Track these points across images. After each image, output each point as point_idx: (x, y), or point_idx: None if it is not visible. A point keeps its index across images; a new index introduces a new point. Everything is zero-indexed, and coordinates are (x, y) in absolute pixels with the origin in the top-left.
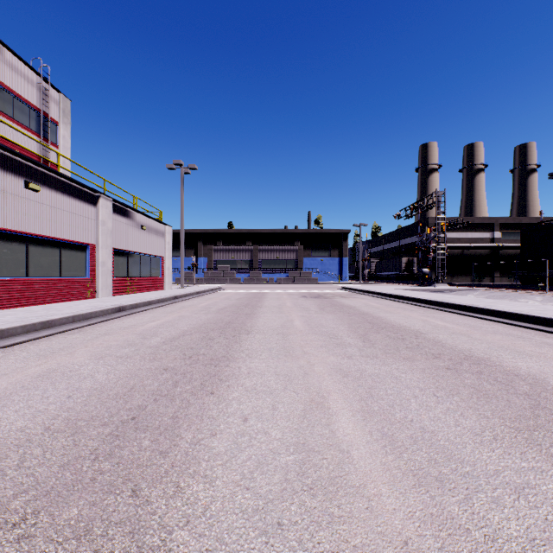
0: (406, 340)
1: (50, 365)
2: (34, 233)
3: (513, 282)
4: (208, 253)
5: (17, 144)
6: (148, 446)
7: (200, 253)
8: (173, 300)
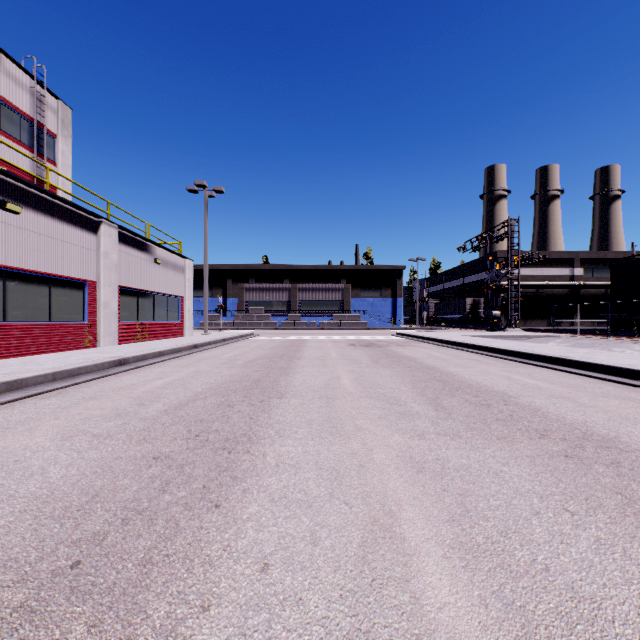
0: (493, 408)
1: None
2: (13, 266)
3: (597, 327)
4: (239, 293)
5: None
6: None
7: (230, 293)
8: (192, 349)
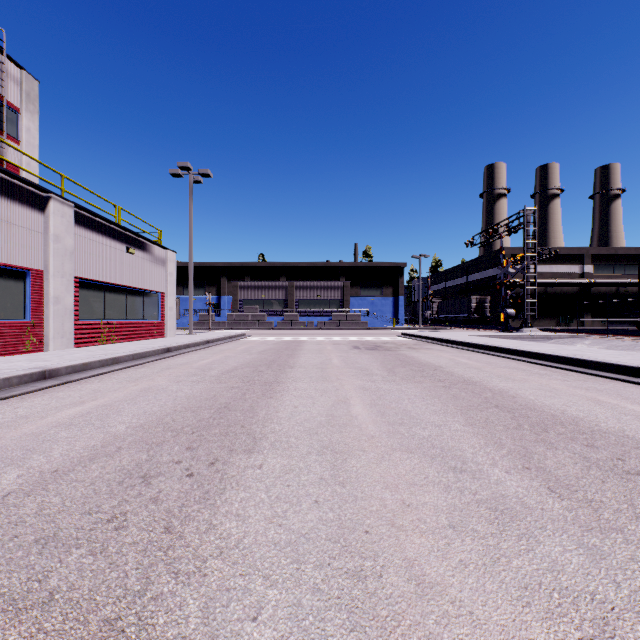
0: None
1: None
2: None
3: (609, 327)
4: (233, 291)
5: None
6: None
7: (224, 291)
8: (162, 354)
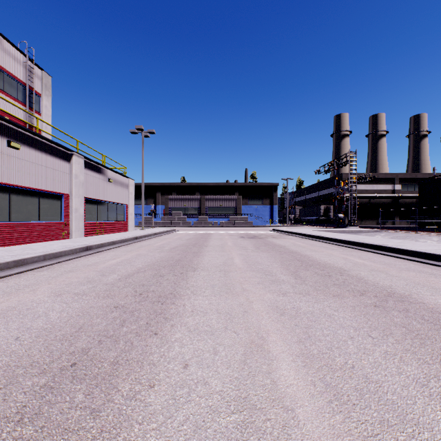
0: (332, 277)
1: (11, 302)
2: (15, 184)
3: (410, 225)
4: (165, 202)
5: (1, 109)
6: (80, 402)
7: (159, 202)
8: (134, 240)
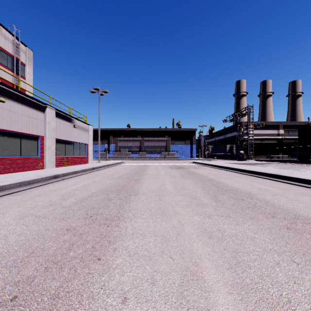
0: (245, 201)
1: None
2: (1, 128)
3: (291, 159)
4: (115, 142)
5: None
6: None
7: (111, 142)
8: (91, 170)
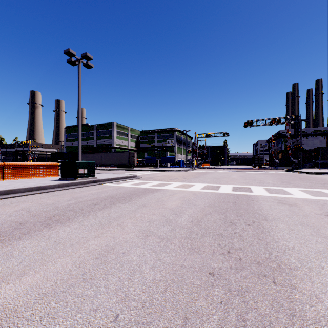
0: None
1: None
2: None
3: None
4: None
5: None
6: None
7: None
8: None
